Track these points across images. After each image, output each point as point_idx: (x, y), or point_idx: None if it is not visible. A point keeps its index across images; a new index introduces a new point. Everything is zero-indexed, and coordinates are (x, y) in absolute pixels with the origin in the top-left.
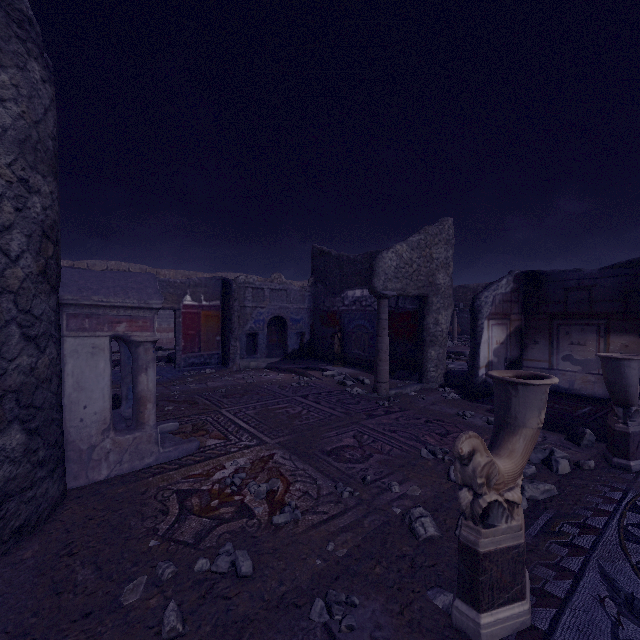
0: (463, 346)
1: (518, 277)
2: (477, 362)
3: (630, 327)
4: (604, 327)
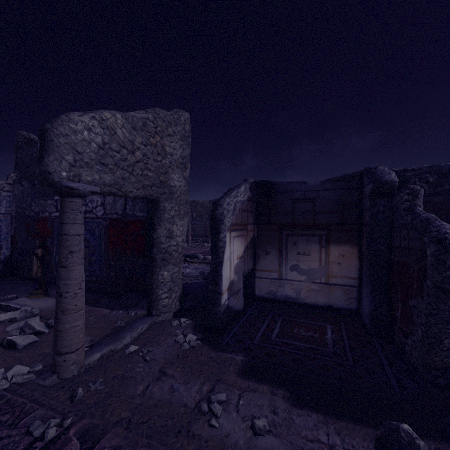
0: (196, 247)
1: (252, 186)
2: (219, 286)
3: (346, 238)
4: (325, 237)
